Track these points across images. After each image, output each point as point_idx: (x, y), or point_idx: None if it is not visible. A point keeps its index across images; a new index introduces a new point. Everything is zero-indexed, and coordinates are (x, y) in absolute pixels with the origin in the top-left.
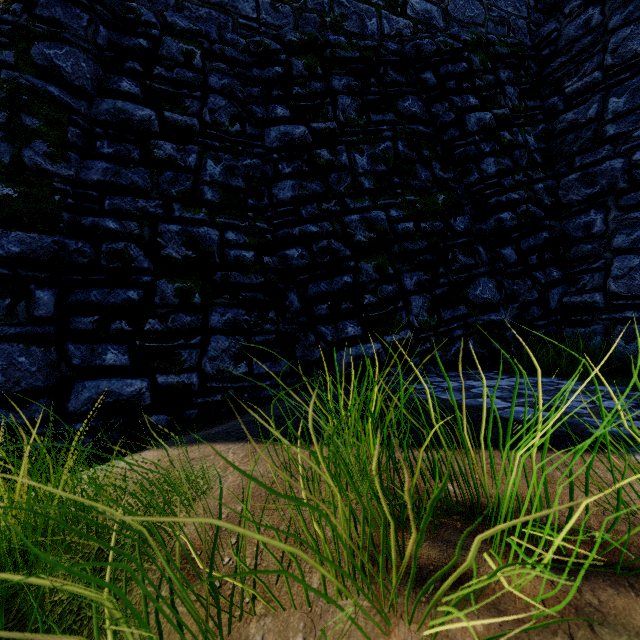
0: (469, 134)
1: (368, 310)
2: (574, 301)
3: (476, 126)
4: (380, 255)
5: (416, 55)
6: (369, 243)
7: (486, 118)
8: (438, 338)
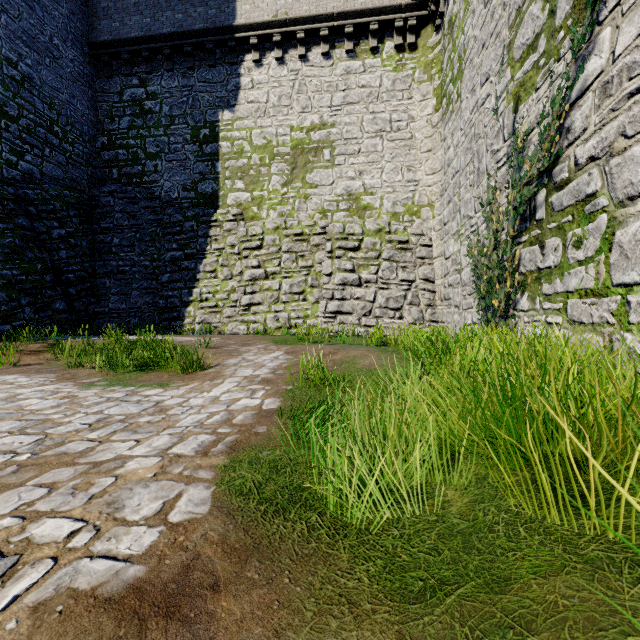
0: (54, 239)
1: (4, 312)
2: (99, 310)
3: (58, 236)
4: (9, 290)
5: (25, 197)
6: (3, 285)
7: (63, 233)
8: (38, 324)
